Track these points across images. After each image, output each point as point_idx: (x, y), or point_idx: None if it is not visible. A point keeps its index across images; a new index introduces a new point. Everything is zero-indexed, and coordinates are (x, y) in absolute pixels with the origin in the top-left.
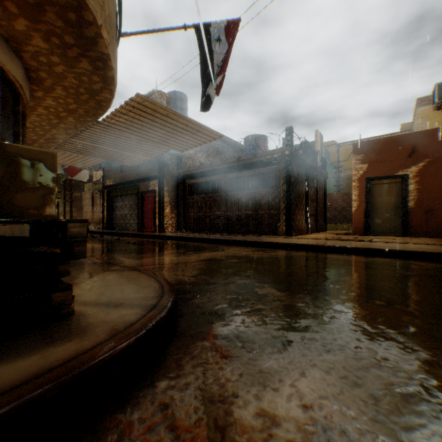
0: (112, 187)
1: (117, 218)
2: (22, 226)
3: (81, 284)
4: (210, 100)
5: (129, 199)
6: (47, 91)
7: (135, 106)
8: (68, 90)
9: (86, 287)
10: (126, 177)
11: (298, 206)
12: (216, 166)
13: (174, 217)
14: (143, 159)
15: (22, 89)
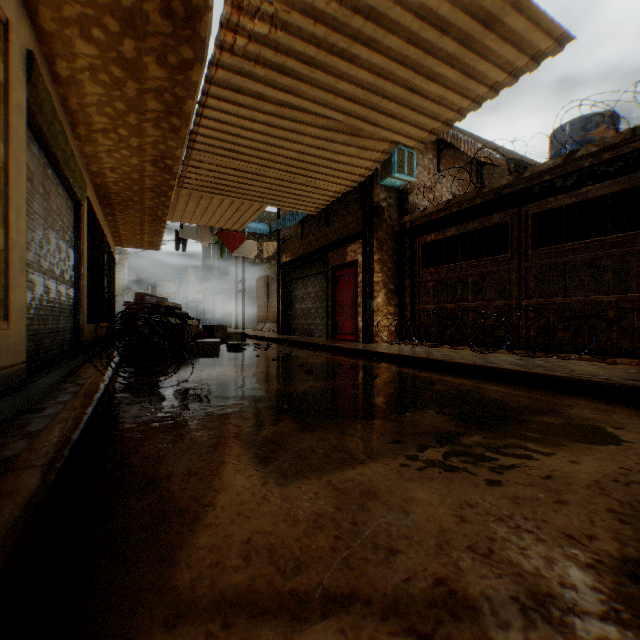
0: (289, 265)
1: (297, 316)
2: None
3: None
4: None
5: (314, 284)
6: None
7: None
8: None
9: None
10: (309, 244)
11: None
12: (493, 191)
13: (392, 312)
14: (331, 192)
15: None
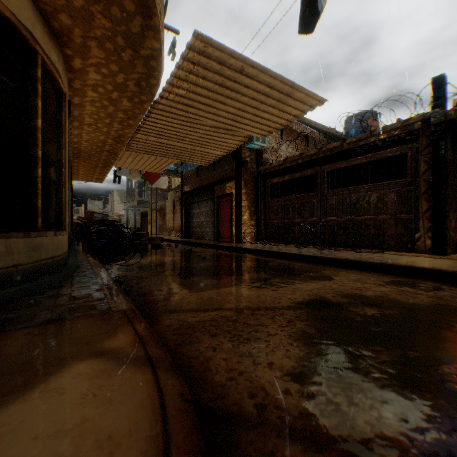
0: (189, 193)
1: (194, 226)
2: (31, 240)
3: None
4: (316, 12)
5: (205, 206)
6: (82, 56)
7: (195, 62)
8: (103, 46)
9: None
10: (202, 181)
11: (450, 206)
12: (308, 156)
13: (253, 224)
14: (216, 155)
15: (37, 43)
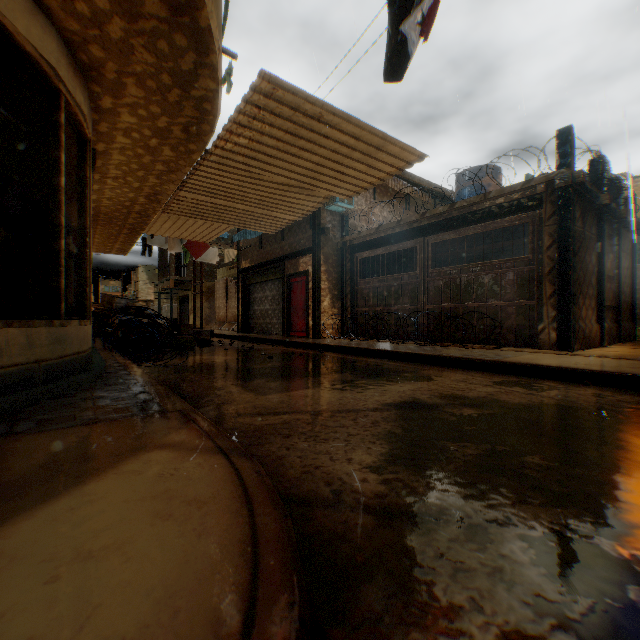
0: (248, 271)
1: (256, 316)
2: (55, 330)
3: (18, 524)
4: (409, 56)
5: (271, 288)
6: (115, 94)
7: (260, 106)
8: (143, 83)
9: (7, 551)
10: (267, 254)
11: (581, 290)
12: (407, 224)
13: (336, 313)
14: (286, 220)
15: (61, 81)
